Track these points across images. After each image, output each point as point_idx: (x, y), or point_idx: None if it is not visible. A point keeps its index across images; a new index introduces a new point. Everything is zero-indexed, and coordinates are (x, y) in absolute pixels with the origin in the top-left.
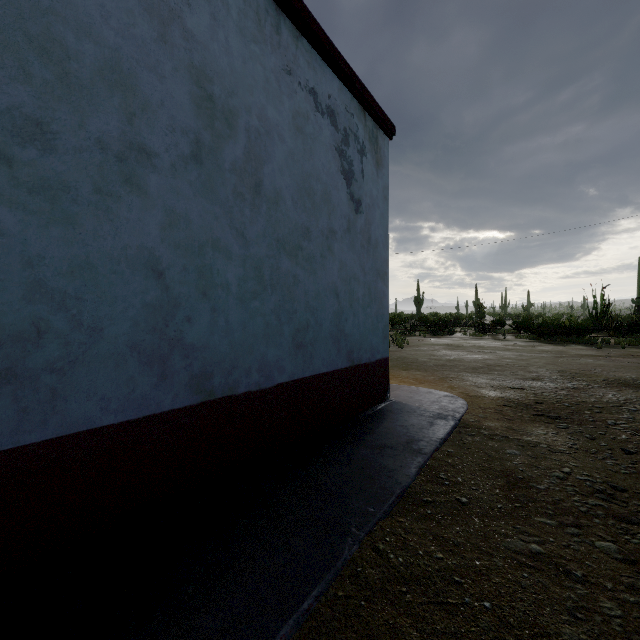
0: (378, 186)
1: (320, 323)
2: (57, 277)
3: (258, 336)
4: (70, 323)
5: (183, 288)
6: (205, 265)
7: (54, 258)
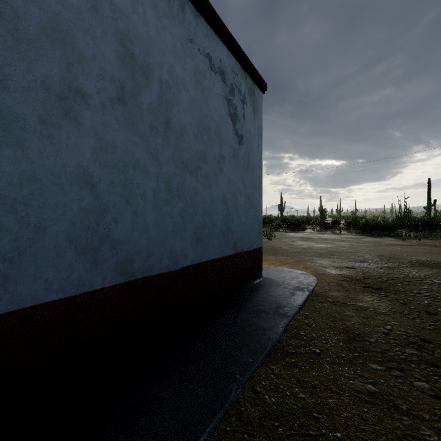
0: (255, 126)
1: (214, 223)
2: (8, 187)
3: (168, 232)
4: (19, 223)
5: (111, 197)
6: (128, 180)
7: (6, 172)
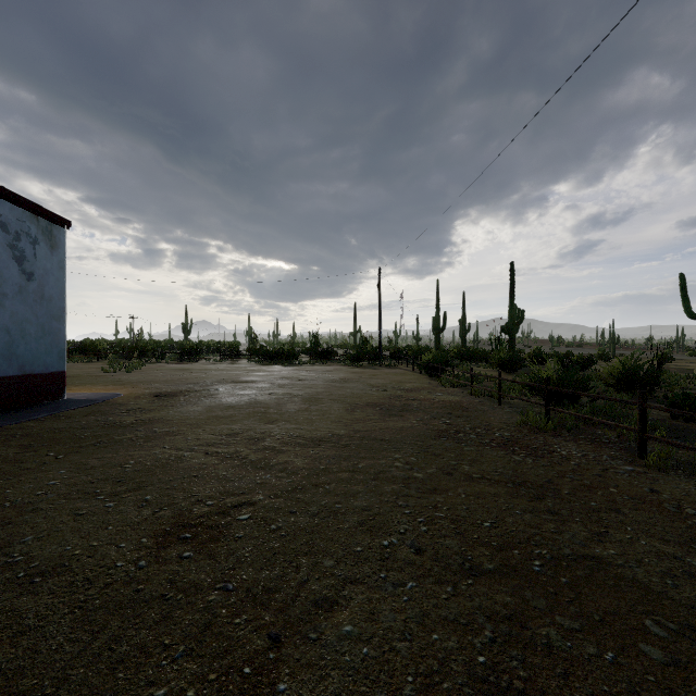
0: (53, 261)
1: None
2: None
3: None
4: None
5: None
6: None
7: None
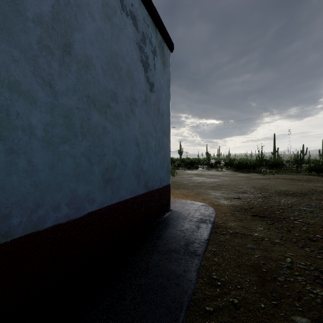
0: (164, 78)
1: (125, 163)
2: None
3: (68, 175)
4: None
5: None
6: None
7: None
